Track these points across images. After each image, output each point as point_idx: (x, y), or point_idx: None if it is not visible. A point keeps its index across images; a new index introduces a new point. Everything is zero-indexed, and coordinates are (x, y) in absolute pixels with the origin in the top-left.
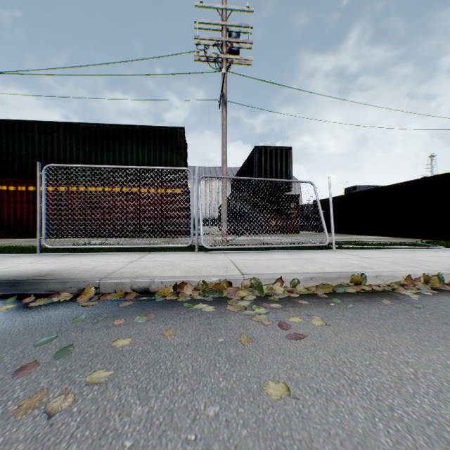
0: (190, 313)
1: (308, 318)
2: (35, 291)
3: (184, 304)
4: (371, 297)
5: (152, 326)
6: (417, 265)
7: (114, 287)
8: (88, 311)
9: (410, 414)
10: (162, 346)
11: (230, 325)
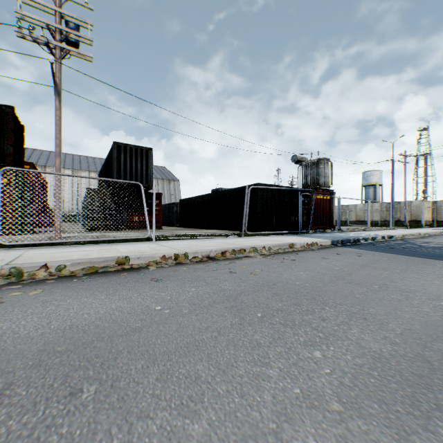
0: None
1: (31, 291)
2: None
3: None
4: (120, 272)
5: None
6: (185, 248)
7: None
8: None
9: (4, 328)
10: None
11: None
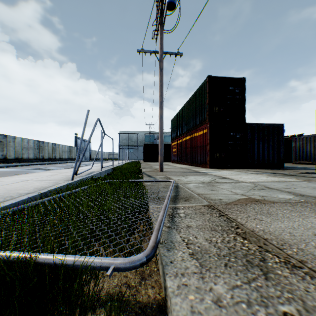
0: None
1: None
2: None
3: None
4: None
5: None
6: None
7: None
8: None
9: None
10: None
11: None
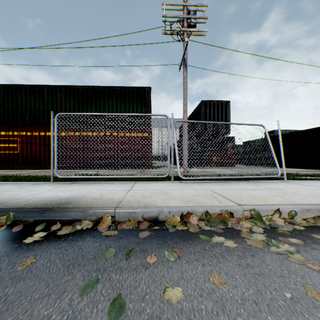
0: (216, 249)
1: None
2: (60, 218)
3: (200, 236)
4: None
5: (191, 267)
6: None
7: (127, 216)
8: (114, 242)
9: None
10: (227, 304)
11: (275, 269)
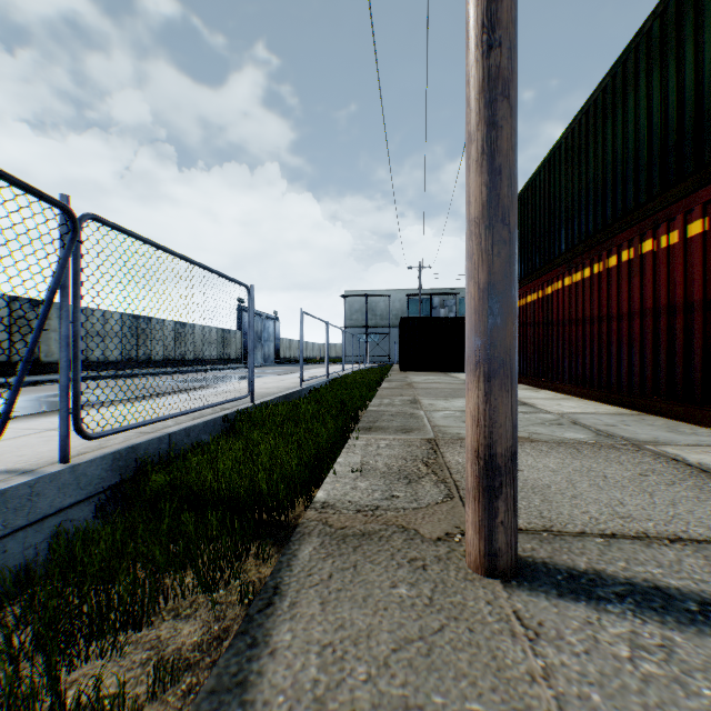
0: None
1: None
2: None
3: None
4: None
5: None
6: None
7: None
8: None
9: None
10: None
11: None
